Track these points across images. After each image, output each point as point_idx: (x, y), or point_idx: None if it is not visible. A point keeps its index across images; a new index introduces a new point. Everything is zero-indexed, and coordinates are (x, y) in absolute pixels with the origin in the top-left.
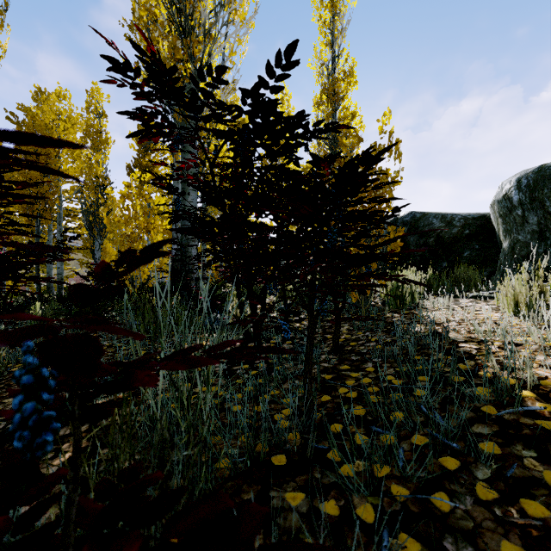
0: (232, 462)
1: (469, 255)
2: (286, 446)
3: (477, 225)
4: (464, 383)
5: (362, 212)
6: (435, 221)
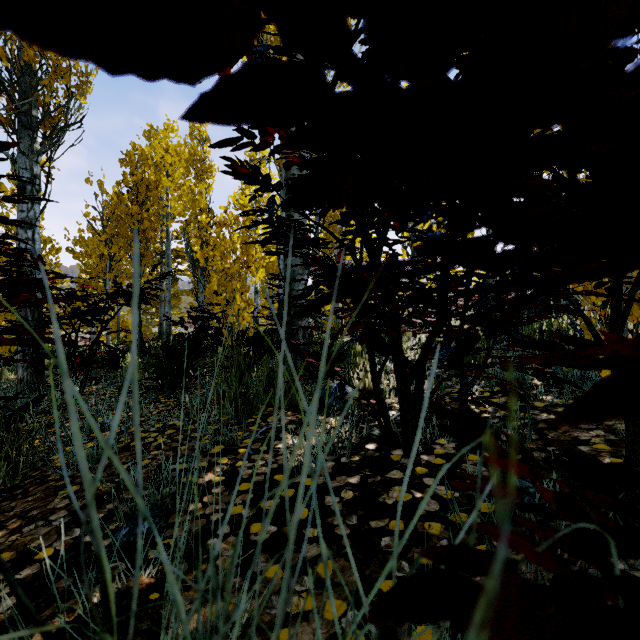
0: None
1: None
2: None
3: None
4: None
5: None
6: None
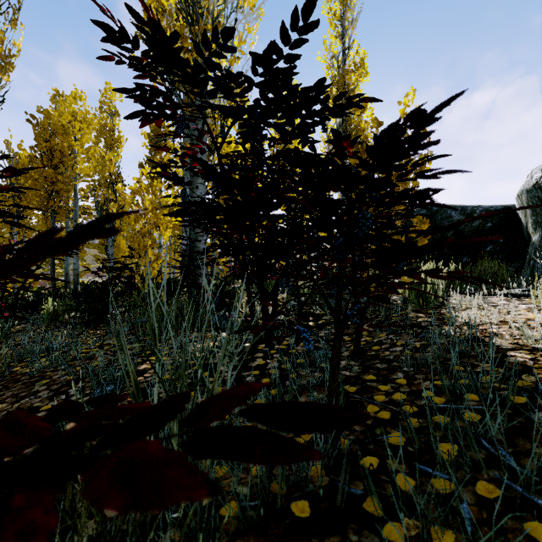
0: (241, 508)
1: (493, 249)
2: (308, 487)
3: (500, 218)
4: (527, 406)
5: (404, 191)
6: (454, 214)
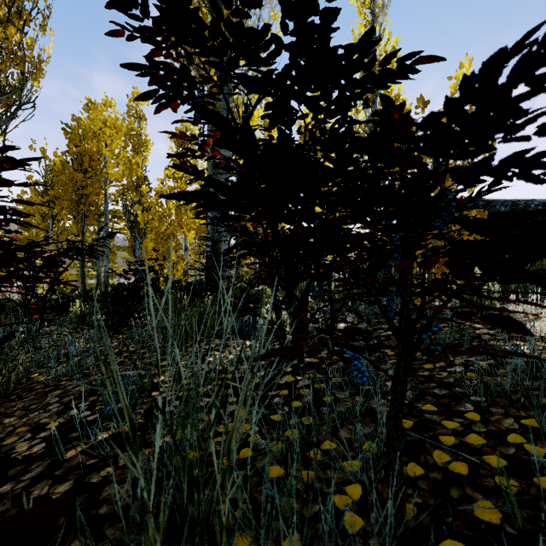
0: None
1: None
2: None
3: None
4: None
5: (509, 158)
6: (503, 209)
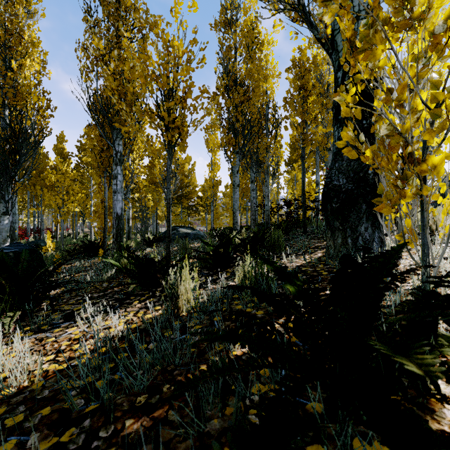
0: None
1: None
2: None
3: None
4: None
5: None
6: None
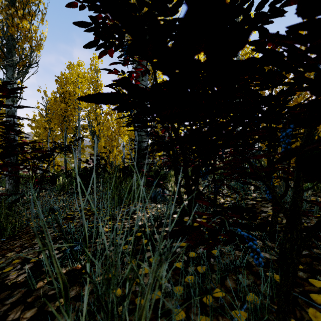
0: None
1: None
2: None
3: None
4: None
5: None
6: None
